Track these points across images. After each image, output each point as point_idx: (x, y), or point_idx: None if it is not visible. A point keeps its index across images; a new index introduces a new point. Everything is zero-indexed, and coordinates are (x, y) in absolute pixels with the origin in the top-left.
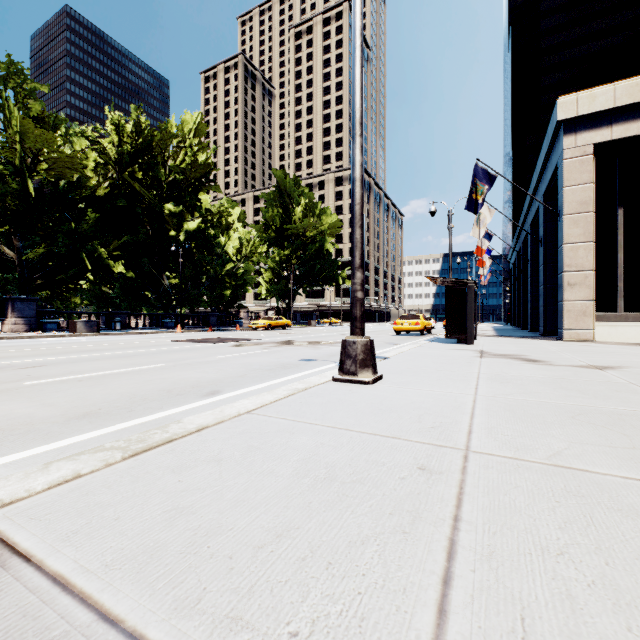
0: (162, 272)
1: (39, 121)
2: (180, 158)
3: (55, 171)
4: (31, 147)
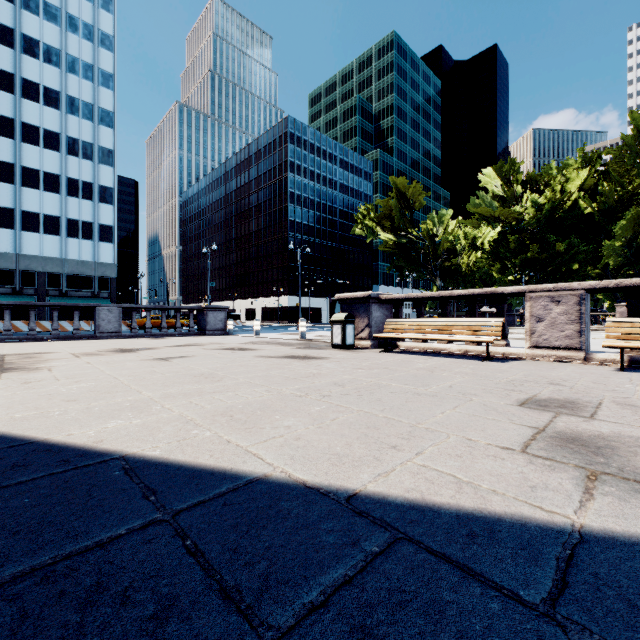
0: None
1: None
2: None
3: None
4: None
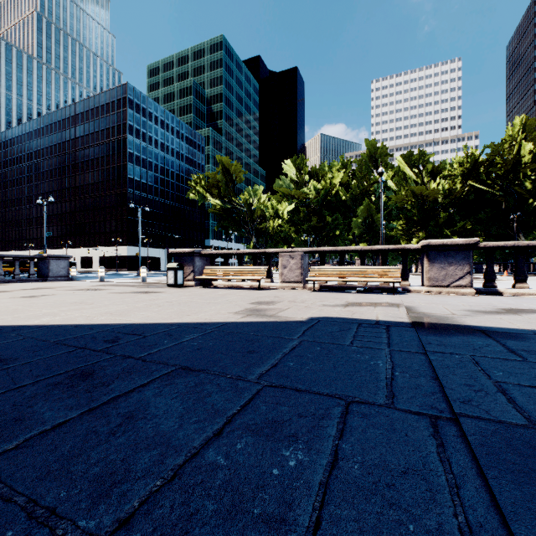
0: (517, 232)
1: (433, 171)
2: (515, 151)
3: (431, 197)
4: (418, 193)
